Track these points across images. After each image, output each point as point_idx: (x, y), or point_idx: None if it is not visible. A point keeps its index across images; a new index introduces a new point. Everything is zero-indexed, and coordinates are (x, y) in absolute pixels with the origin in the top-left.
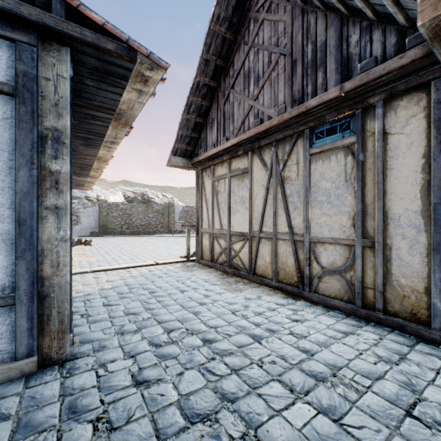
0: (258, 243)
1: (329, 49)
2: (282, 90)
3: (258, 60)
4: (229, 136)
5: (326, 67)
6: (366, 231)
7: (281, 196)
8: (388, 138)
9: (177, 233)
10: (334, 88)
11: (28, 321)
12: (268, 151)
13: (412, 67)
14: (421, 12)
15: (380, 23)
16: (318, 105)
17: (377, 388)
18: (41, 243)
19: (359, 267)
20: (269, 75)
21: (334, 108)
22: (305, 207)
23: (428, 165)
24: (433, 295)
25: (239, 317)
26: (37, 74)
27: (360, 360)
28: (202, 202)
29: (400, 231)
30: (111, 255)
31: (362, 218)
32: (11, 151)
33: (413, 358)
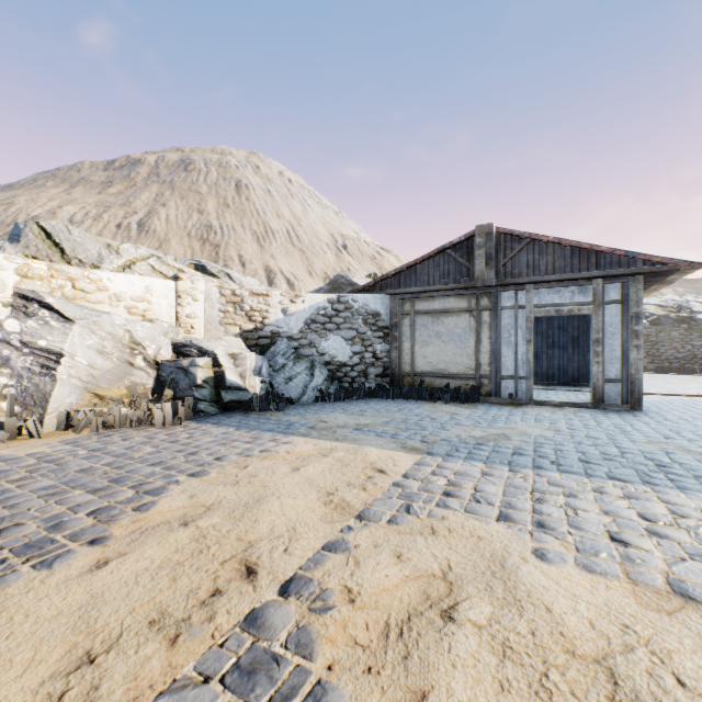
0: None
1: None
2: None
3: None
4: None
5: None
6: None
7: None
8: None
9: None
10: None
11: (625, 390)
12: None
13: None
14: None
15: None
16: None
17: None
18: (630, 360)
19: None
20: None
21: None
22: None
23: None
24: None
25: None
26: (628, 292)
27: None
28: None
29: None
30: None
31: None
32: (619, 325)
33: None
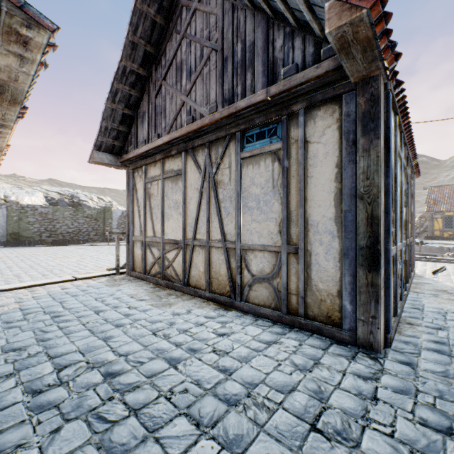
0: (191, 252)
1: (256, 51)
2: (213, 88)
3: (190, 52)
4: (161, 132)
5: (255, 69)
6: (290, 237)
7: (214, 201)
8: (308, 147)
9: (114, 242)
10: (261, 91)
11: None
12: (202, 152)
13: (327, 79)
14: (329, 20)
15: (301, 30)
16: (247, 107)
17: (288, 403)
18: None
19: (284, 274)
20: (201, 70)
21: (263, 112)
22: (237, 212)
23: (340, 174)
24: (343, 298)
25: (160, 338)
26: None
27: (277, 372)
28: (133, 207)
29: (318, 237)
30: (14, 271)
31: (287, 224)
32: None
33: (326, 362)
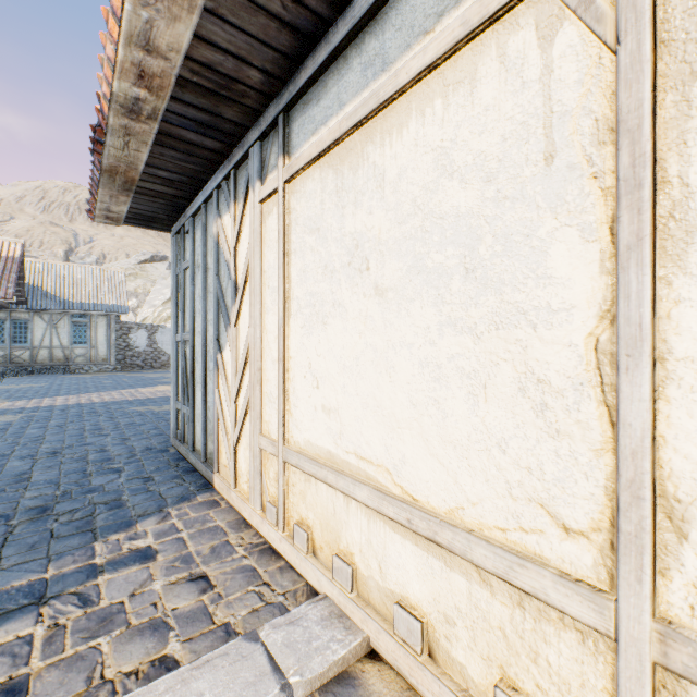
0: None
1: None
2: None
3: None
4: None
5: None
6: None
7: None
8: None
9: None
10: None
11: None
12: None
13: None
14: None
15: None
16: None
17: None
18: None
19: None
20: None
21: None
22: None
23: None
24: None
25: None
26: None
27: None
28: None
29: None
30: None
31: None
32: None
33: None
